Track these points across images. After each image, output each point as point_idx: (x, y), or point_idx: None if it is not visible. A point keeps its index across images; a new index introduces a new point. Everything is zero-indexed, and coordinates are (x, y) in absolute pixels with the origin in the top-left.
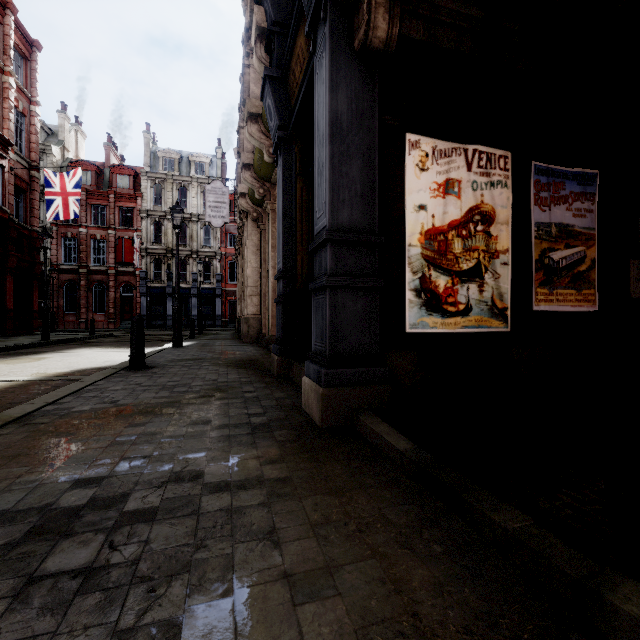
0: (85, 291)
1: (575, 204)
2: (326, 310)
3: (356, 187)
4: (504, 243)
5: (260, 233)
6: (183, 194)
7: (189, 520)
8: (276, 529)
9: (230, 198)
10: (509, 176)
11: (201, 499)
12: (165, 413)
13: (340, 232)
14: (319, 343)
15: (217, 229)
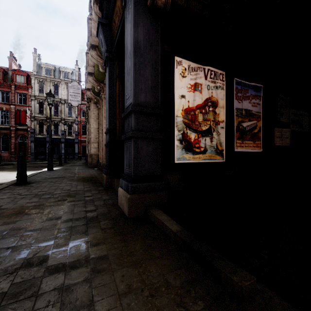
0: None
1: (252, 100)
2: (131, 150)
3: (148, 82)
4: (222, 117)
5: (98, 110)
6: (56, 88)
7: (28, 302)
8: (93, 302)
9: (83, 92)
10: (224, 84)
11: (42, 281)
12: (32, 213)
13: (139, 106)
14: (128, 169)
15: (75, 108)
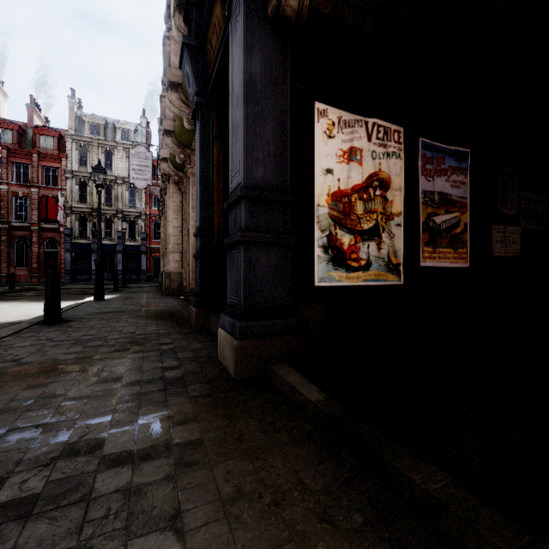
0: (6, 246)
1: (452, 176)
2: (241, 264)
3: (269, 148)
4: (398, 207)
5: (181, 195)
6: (108, 158)
7: (75, 510)
8: (181, 512)
9: (154, 164)
10: (402, 149)
11: (95, 478)
12: (73, 371)
13: (254, 189)
14: (234, 296)
15: (142, 191)
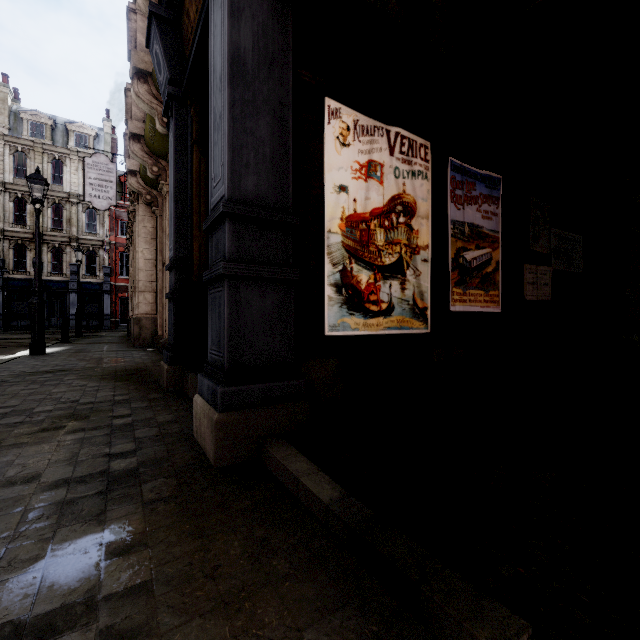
0: None
1: (484, 206)
2: (224, 307)
3: (265, 150)
4: (425, 238)
5: (155, 220)
6: (58, 168)
7: None
8: None
9: (122, 180)
10: (429, 168)
11: None
12: None
13: (243, 205)
14: (215, 351)
15: (105, 214)
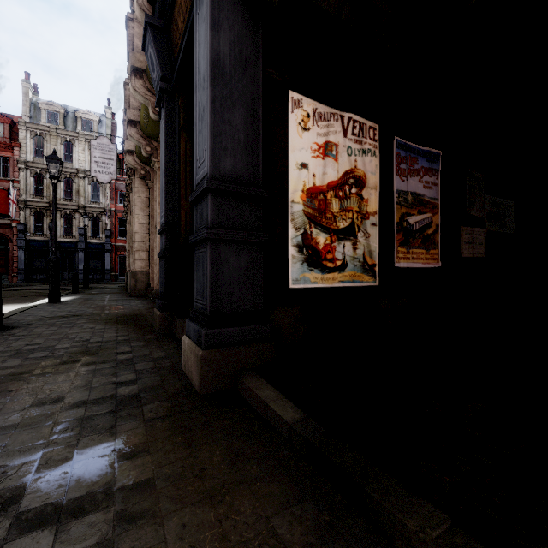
0: None
1: (425, 177)
2: (207, 265)
3: (239, 136)
4: (373, 206)
5: (148, 191)
6: (69, 149)
7: None
8: None
9: (120, 157)
10: (377, 146)
11: None
12: (3, 391)
13: (222, 181)
14: (200, 300)
15: (106, 186)
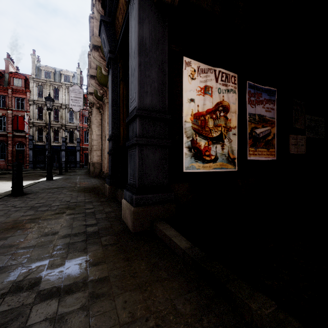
0: None
1: (266, 105)
2: (136, 158)
3: (154, 84)
4: (234, 123)
5: (101, 115)
6: (56, 92)
7: None
8: None
9: (85, 96)
10: (236, 87)
11: (31, 309)
12: (26, 228)
13: (145, 111)
14: (132, 179)
15: (77, 113)
